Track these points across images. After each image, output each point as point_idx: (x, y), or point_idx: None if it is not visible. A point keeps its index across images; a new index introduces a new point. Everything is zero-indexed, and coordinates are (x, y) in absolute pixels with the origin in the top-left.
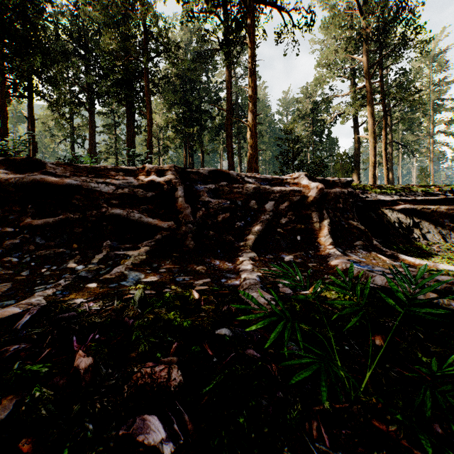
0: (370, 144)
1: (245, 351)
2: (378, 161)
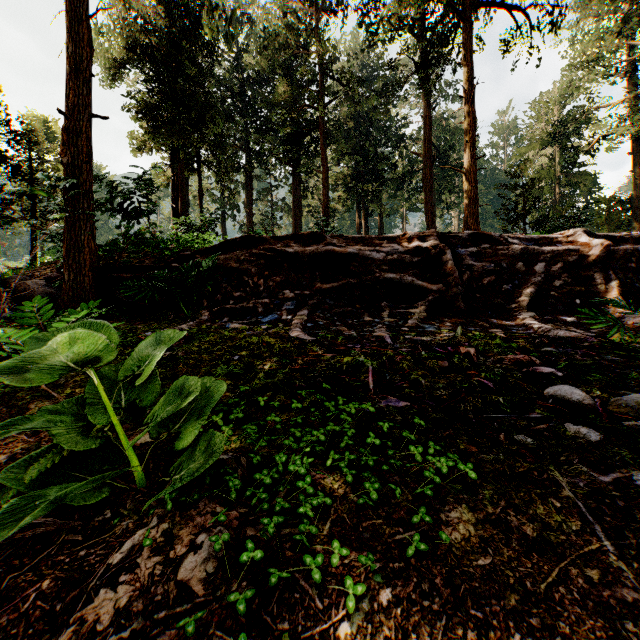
0: None
1: (574, 357)
2: None
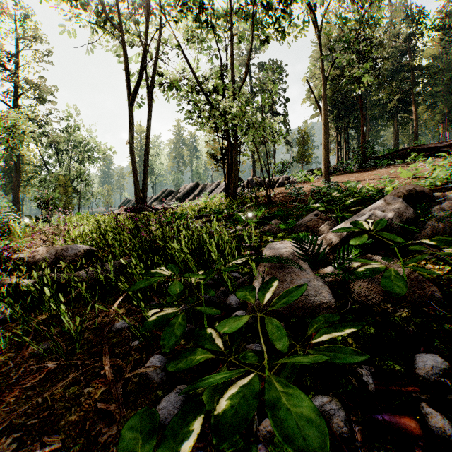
0: None
1: None
2: None
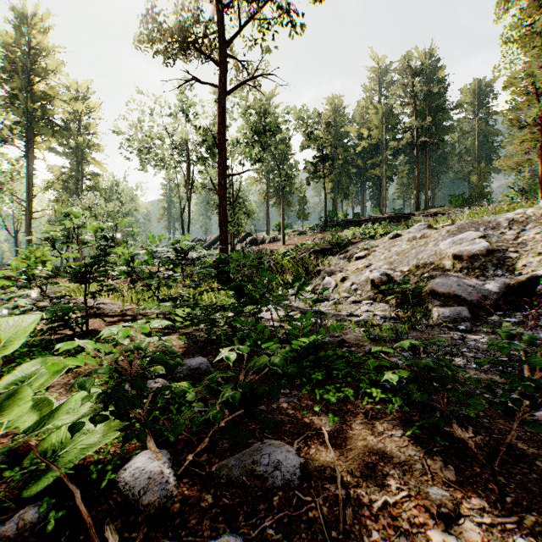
0: None
1: None
2: None
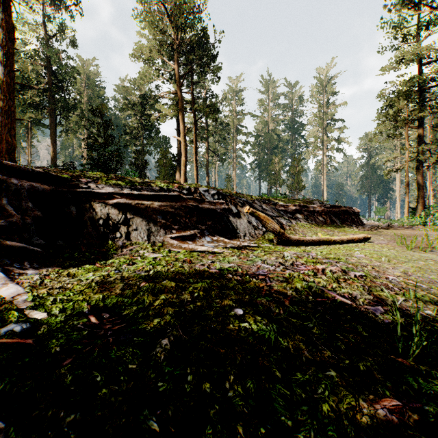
0: (182, 146)
1: None
2: (200, 164)
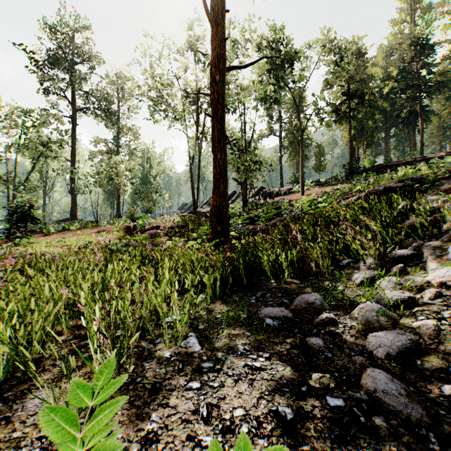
0: None
1: None
2: None
